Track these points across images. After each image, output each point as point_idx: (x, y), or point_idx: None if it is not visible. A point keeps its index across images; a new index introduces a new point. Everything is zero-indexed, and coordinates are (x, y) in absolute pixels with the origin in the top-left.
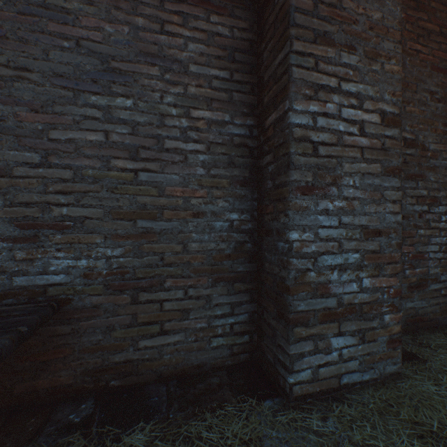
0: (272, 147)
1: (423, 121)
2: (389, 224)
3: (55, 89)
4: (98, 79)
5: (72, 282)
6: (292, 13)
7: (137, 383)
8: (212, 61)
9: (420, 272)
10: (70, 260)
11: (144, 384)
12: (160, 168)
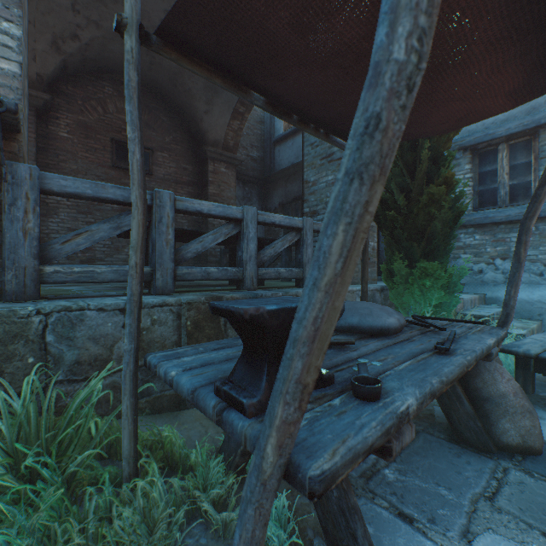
0: None
1: None
2: None
3: None
4: None
5: None
6: None
7: None
8: None
9: (90, 255)
10: None
11: None
12: None
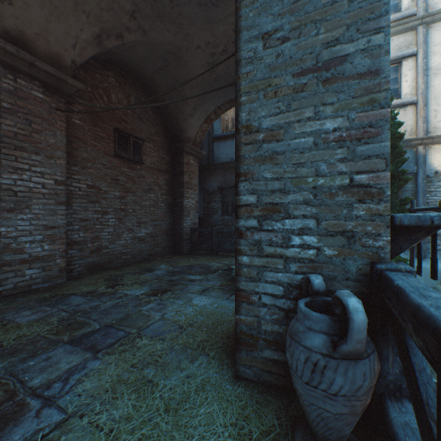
0: None
1: (99, 177)
2: (60, 224)
3: None
4: None
5: None
6: (2, 137)
7: None
8: None
9: (98, 244)
10: None
11: None
12: None
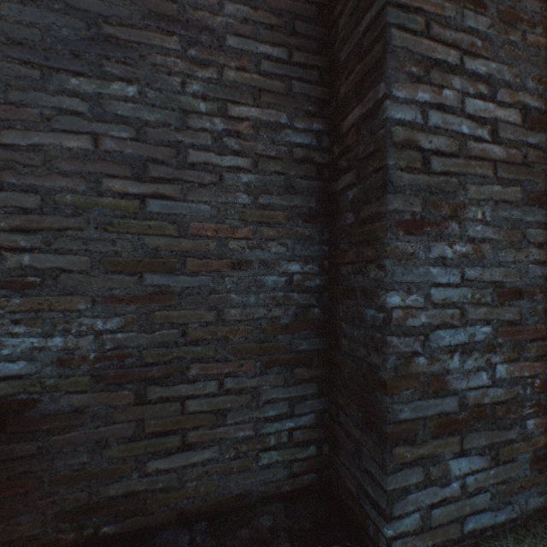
0: (353, 160)
1: None
2: (533, 280)
3: (10, 65)
4: (81, 51)
5: (39, 373)
6: None
7: (144, 528)
8: (261, 32)
9: None
10: (35, 337)
11: (155, 529)
12: (181, 193)
